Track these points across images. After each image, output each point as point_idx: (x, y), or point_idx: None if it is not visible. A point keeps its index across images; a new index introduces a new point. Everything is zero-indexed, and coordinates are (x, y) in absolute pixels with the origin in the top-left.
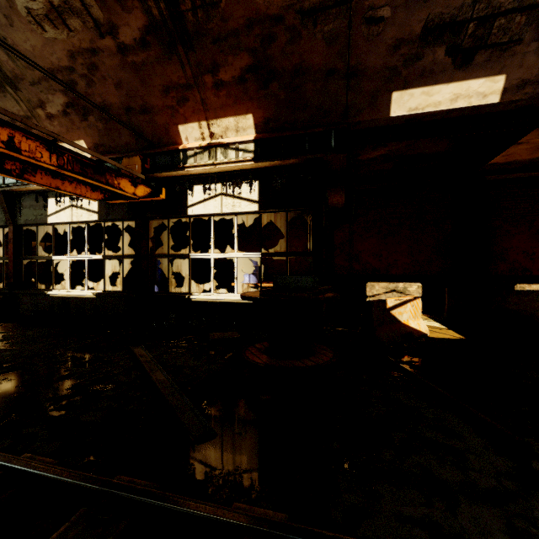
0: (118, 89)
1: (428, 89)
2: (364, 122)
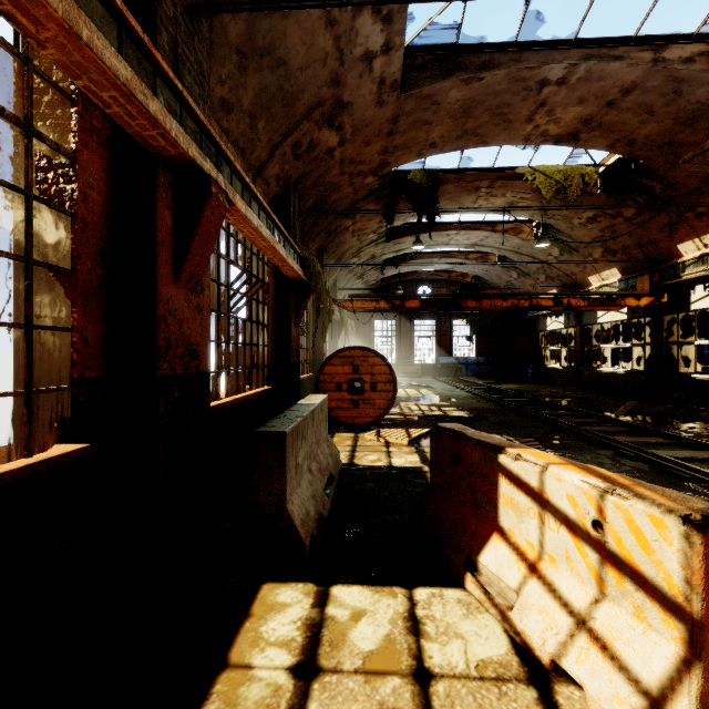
0: (630, 237)
1: None
2: None
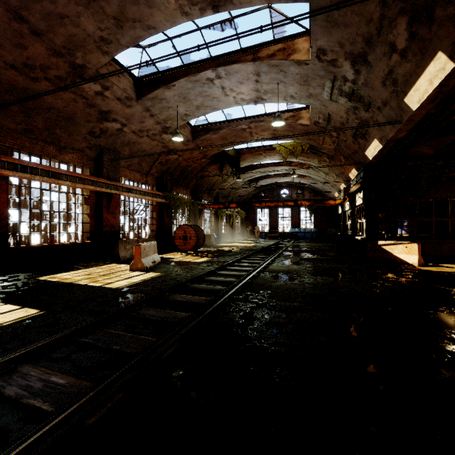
0: (337, 170)
1: (368, 149)
2: (370, 162)
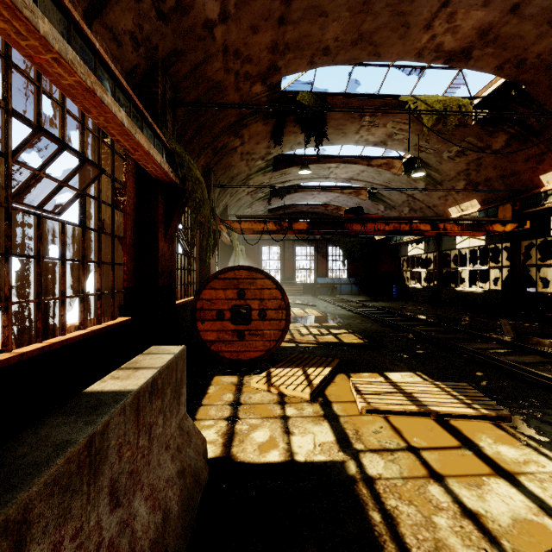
0: (494, 169)
1: None
2: None
